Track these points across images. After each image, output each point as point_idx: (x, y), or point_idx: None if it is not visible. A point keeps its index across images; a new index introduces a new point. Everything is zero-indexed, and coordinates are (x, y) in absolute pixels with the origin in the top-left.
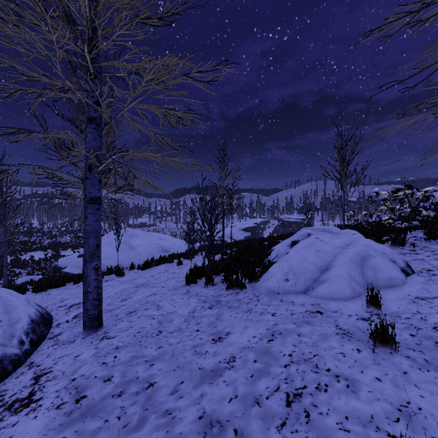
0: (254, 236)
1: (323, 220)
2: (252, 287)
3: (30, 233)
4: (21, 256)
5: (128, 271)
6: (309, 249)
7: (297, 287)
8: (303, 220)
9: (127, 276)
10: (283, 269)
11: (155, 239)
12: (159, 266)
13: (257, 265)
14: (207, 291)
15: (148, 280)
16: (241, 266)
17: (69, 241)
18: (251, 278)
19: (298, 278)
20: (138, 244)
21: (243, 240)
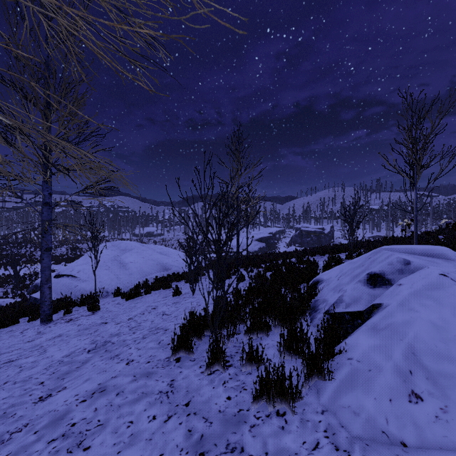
0: (269, 247)
1: (344, 230)
2: (316, 397)
3: (20, 244)
4: (6, 271)
5: (109, 300)
6: (440, 303)
7: (454, 427)
8: (323, 229)
9: (101, 312)
10: (395, 358)
11: (153, 254)
12: (150, 295)
13: (302, 314)
14: (211, 389)
15: (119, 330)
16: (276, 319)
17: (65, 253)
18: (310, 371)
19: (445, 394)
20: (131, 261)
21: (261, 255)
